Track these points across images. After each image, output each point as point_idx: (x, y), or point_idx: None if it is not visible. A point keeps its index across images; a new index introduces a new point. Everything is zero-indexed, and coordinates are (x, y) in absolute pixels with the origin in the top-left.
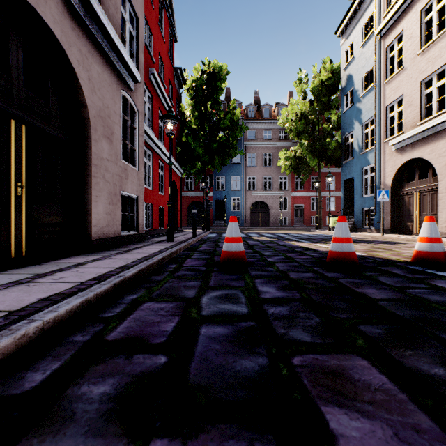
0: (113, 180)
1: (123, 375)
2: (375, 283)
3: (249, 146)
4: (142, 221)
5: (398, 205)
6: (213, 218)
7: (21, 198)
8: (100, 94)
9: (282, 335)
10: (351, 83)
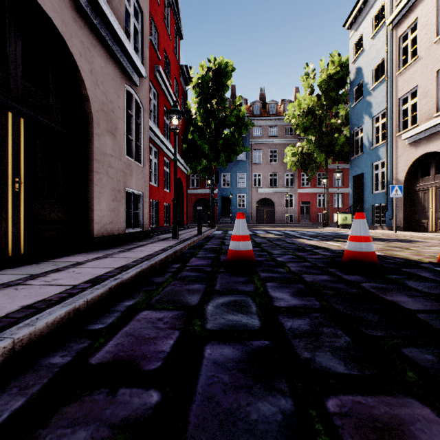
0: (117, 176)
1: (100, 423)
2: (404, 288)
3: (255, 143)
4: (147, 218)
5: (412, 201)
6: (219, 215)
7: (19, 194)
8: (103, 88)
9: (307, 361)
10: (361, 76)
